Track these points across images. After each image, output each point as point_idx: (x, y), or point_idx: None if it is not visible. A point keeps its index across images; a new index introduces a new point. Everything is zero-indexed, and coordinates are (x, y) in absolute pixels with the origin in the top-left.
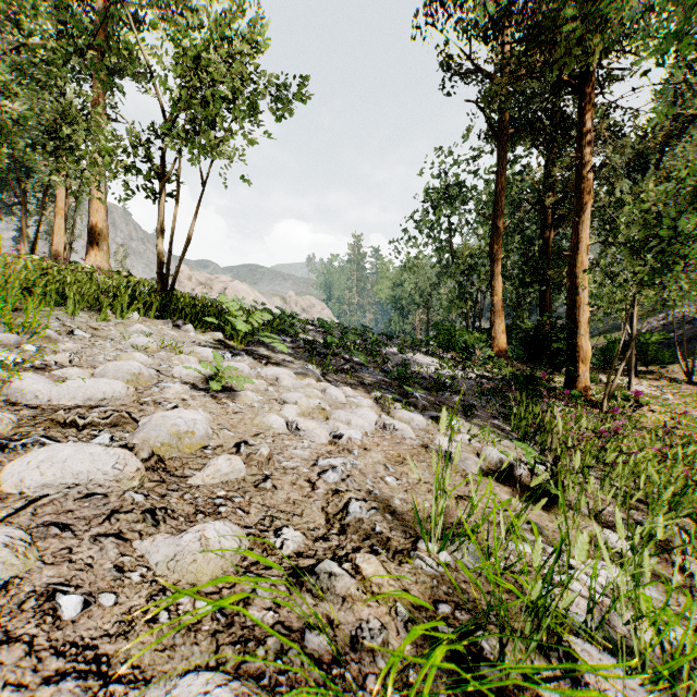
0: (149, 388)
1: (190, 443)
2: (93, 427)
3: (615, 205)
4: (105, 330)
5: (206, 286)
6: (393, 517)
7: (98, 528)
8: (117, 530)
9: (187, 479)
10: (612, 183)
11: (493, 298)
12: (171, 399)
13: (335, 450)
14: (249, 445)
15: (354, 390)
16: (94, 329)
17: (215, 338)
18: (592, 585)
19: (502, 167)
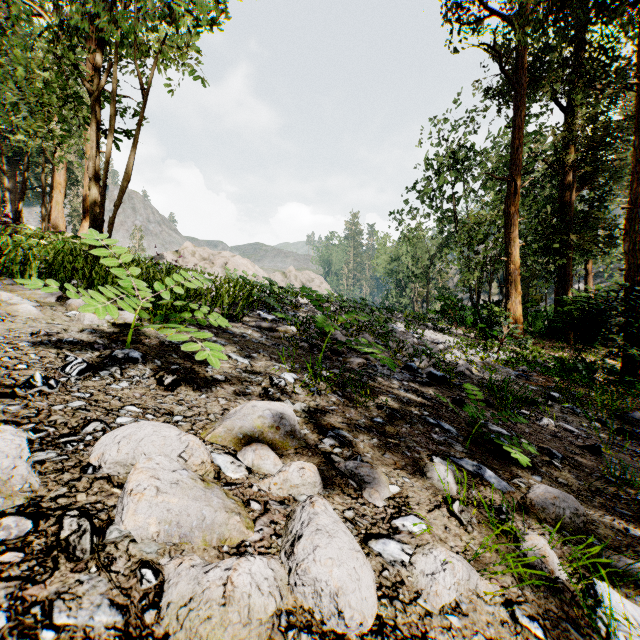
0: None
1: None
2: None
3: None
4: None
5: (208, 262)
6: None
7: None
8: None
9: None
10: None
11: (509, 267)
12: None
13: None
14: None
15: (380, 458)
16: None
17: (117, 320)
18: None
19: (520, 120)
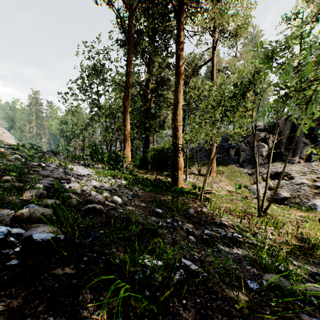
0: None
1: None
2: None
3: None
4: None
5: None
6: None
7: None
8: None
9: None
10: None
11: (125, 132)
12: None
13: None
14: None
15: None
16: None
17: None
18: None
19: (130, 58)
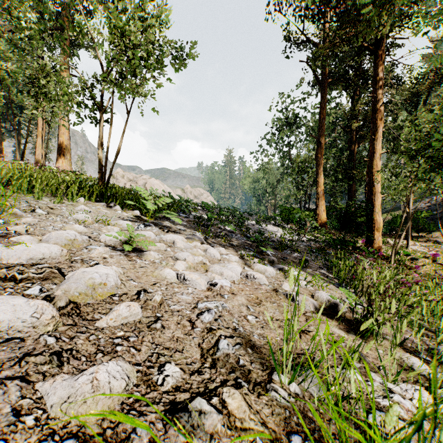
0: (81, 249)
1: (102, 292)
2: (27, 281)
3: (398, 128)
4: (58, 209)
5: (133, 182)
6: (253, 351)
7: (8, 371)
8: (24, 373)
9: (95, 322)
10: (396, 114)
11: (318, 189)
12: (95, 257)
13: (211, 295)
14: (148, 293)
15: (226, 249)
16: (51, 208)
17: (134, 214)
18: (410, 407)
19: (323, 104)
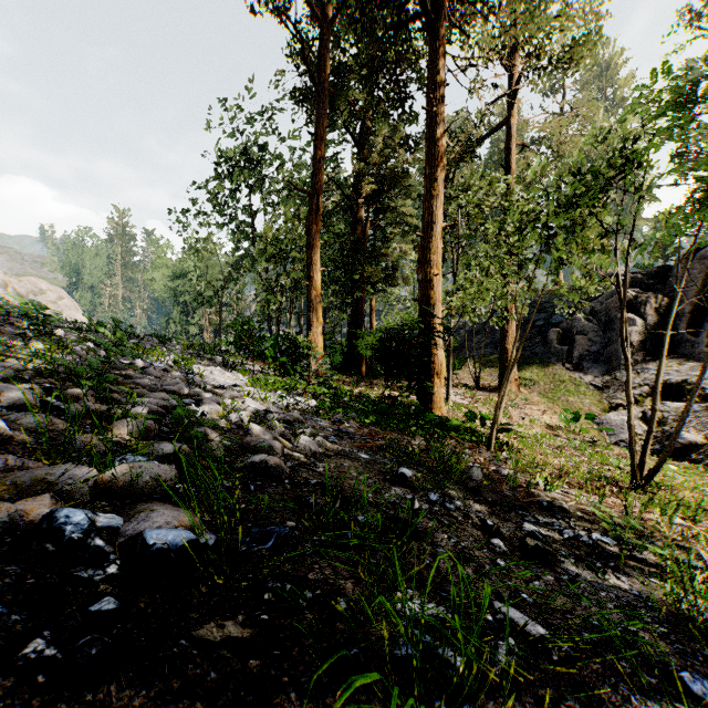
0: None
1: None
2: None
3: None
4: None
5: None
6: None
7: None
8: None
9: None
10: None
11: (311, 293)
12: None
13: None
14: None
15: None
16: None
17: None
18: None
19: (322, 129)
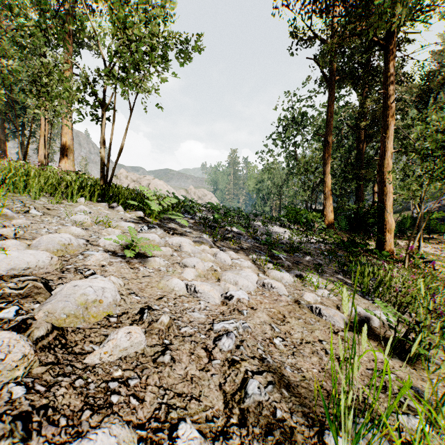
0: (75, 256)
1: (96, 312)
2: (2, 299)
3: (409, 126)
4: (56, 210)
5: (137, 183)
6: (289, 393)
7: None
8: None
9: (85, 357)
10: (406, 111)
11: (325, 189)
12: (91, 265)
13: (227, 310)
14: (152, 311)
15: (236, 253)
16: (47, 209)
17: (137, 215)
18: None
19: (331, 102)
